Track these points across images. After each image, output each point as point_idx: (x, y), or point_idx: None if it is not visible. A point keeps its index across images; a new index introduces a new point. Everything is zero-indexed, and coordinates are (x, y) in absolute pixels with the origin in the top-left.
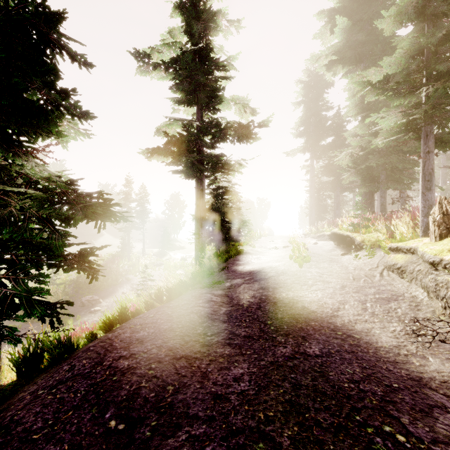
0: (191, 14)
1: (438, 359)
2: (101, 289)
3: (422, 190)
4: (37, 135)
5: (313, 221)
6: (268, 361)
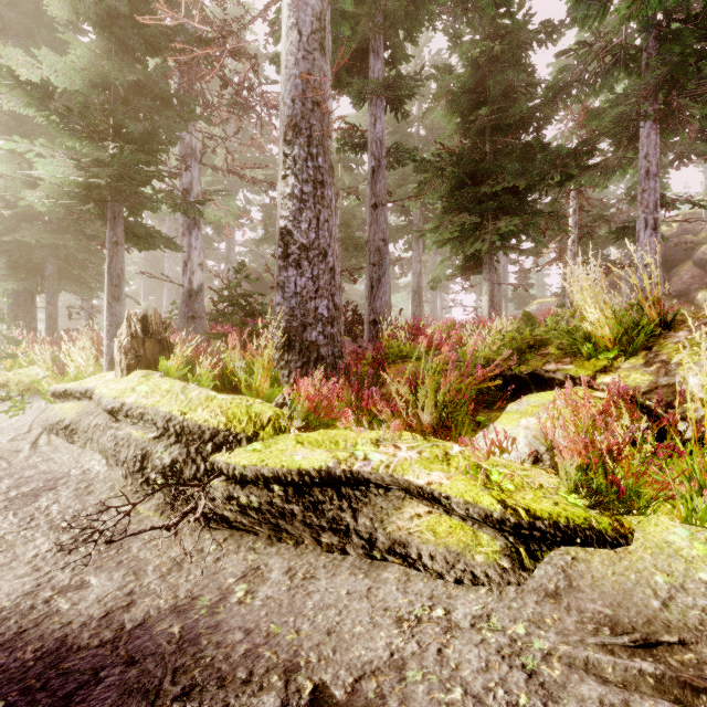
0: None
1: (105, 573)
2: None
3: (108, 299)
4: None
5: None
6: None
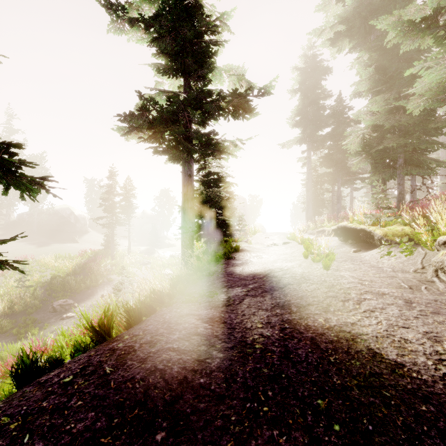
0: None
1: None
2: (78, 291)
3: None
4: None
5: (310, 217)
6: None
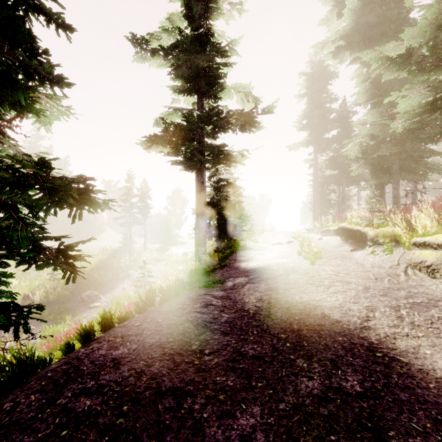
0: None
1: None
2: (102, 284)
3: None
4: None
5: (316, 216)
6: (290, 402)
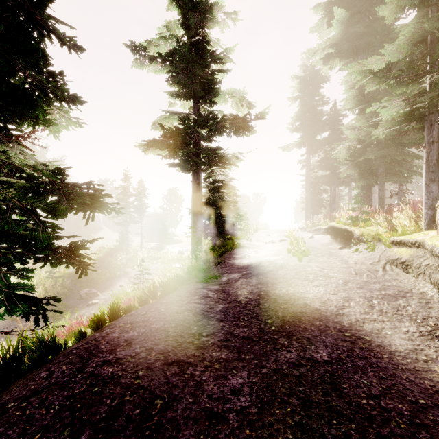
0: (188, 7)
1: None
2: (99, 282)
3: (426, 182)
4: (22, 120)
5: (309, 215)
6: (271, 368)
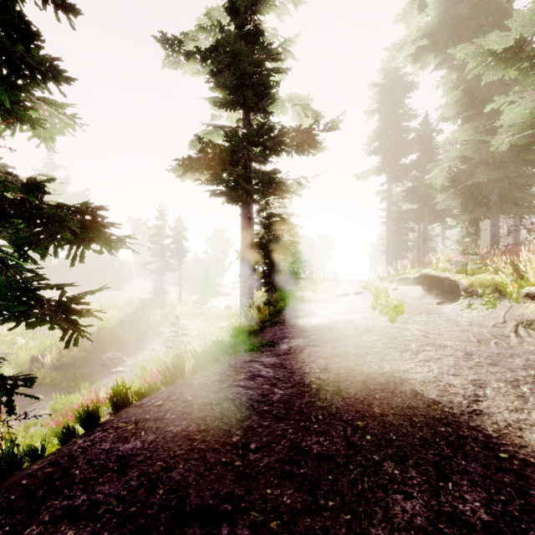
0: None
1: None
2: (127, 344)
3: None
4: None
5: (391, 261)
6: None
